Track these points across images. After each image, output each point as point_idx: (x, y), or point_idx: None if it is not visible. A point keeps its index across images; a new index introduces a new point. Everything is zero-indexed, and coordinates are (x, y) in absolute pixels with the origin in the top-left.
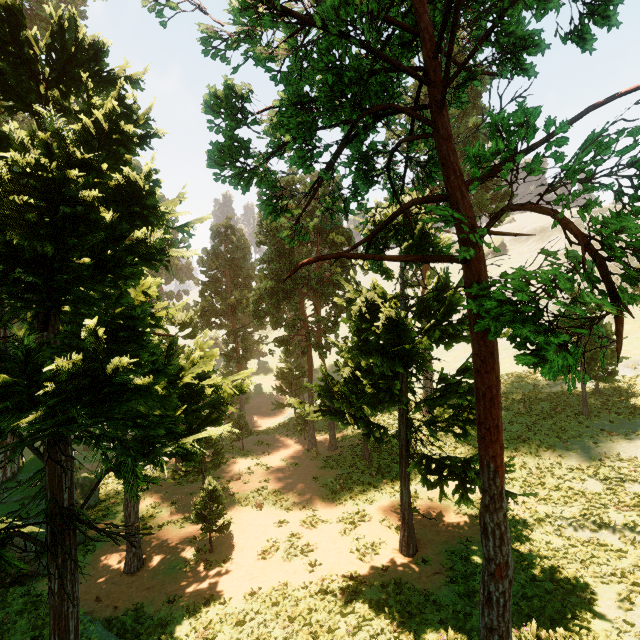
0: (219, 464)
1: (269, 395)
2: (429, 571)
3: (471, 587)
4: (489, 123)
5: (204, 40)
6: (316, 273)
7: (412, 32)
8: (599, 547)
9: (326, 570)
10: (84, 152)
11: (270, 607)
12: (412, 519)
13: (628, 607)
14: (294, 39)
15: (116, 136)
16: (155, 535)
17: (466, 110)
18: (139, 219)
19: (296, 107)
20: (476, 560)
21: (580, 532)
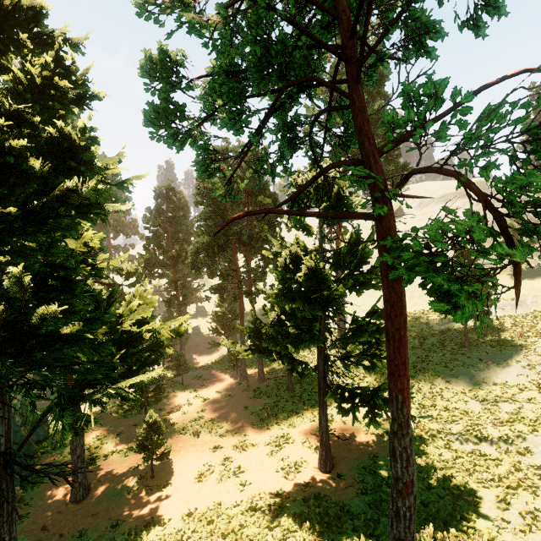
0: (160, 398)
1: (206, 335)
2: (343, 485)
3: (378, 497)
4: (402, 91)
5: (137, 2)
6: (247, 230)
7: (331, 14)
8: (480, 457)
9: (255, 489)
10: (17, 105)
11: (205, 526)
12: (329, 440)
13: (505, 507)
14: (225, 12)
15: (53, 93)
16: (101, 465)
17: (372, 95)
18: (75, 173)
19: (227, 76)
20: (382, 473)
21: (465, 445)
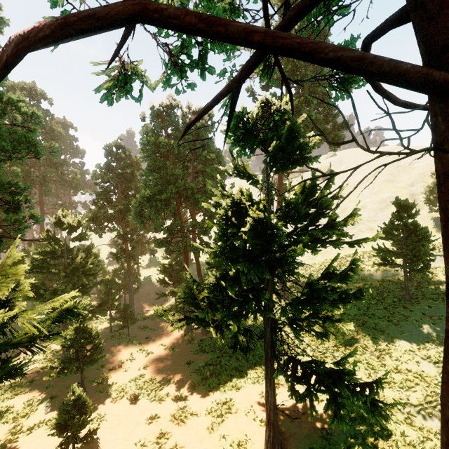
0: (97, 359)
1: (157, 284)
2: None
3: None
4: None
5: None
6: (190, 184)
7: None
8: None
9: None
10: None
11: None
12: (277, 418)
13: None
14: None
15: None
16: (22, 441)
17: None
18: None
19: None
20: None
21: (429, 421)
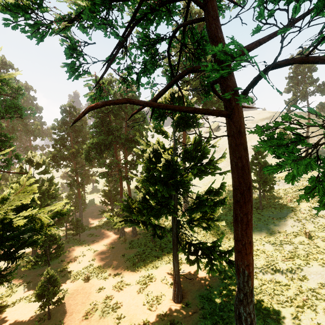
0: (60, 254)
1: (99, 205)
2: (190, 312)
3: (214, 320)
4: None
5: None
6: (124, 135)
7: None
8: (276, 283)
9: (128, 321)
10: None
11: None
12: (180, 280)
13: (298, 323)
14: None
15: None
16: (8, 311)
17: None
18: None
19: None
20: (215, 300)
21: (266, 275)
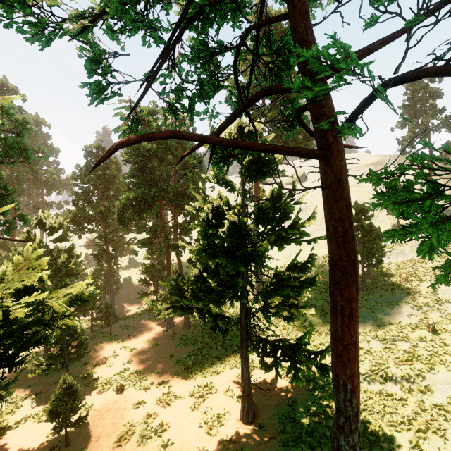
0: (82, 354)
1: (137, 285)
2: (265, 437)
3: (300, 449)
4: None
5: None
6: (173, 187)
7: None
8: (387, 397)
9: (177, 450)
10: None
11: None
12: (251, 391)
13: None
14: None
15: None
16: (10, 434)
17: None
18: None
19: None
20: (301, 420)
21: (372, 385)
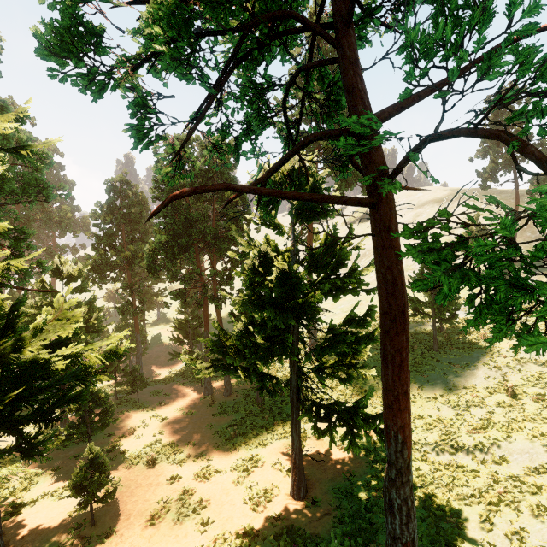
0: (107, 423)
1: (168, 344)
2: (319, 513)
3: (357, 525)
4: None
5: None
6: (211, 229)
7: None
8: (458, 469)
9: (219, 528)
10: None
11: None
12: (302, 463)
13: (489, 528)
14: None
15: None
16: (26, 513)
17: None
18: None
19: None
20: (360, 495)
21: (441, 456)
